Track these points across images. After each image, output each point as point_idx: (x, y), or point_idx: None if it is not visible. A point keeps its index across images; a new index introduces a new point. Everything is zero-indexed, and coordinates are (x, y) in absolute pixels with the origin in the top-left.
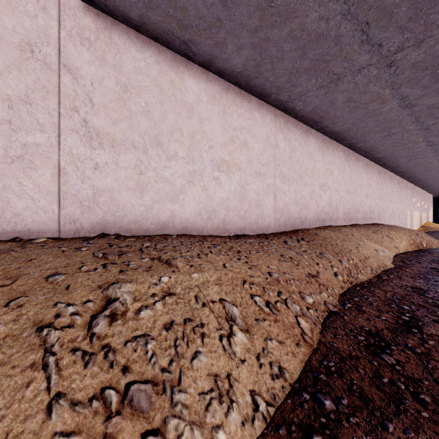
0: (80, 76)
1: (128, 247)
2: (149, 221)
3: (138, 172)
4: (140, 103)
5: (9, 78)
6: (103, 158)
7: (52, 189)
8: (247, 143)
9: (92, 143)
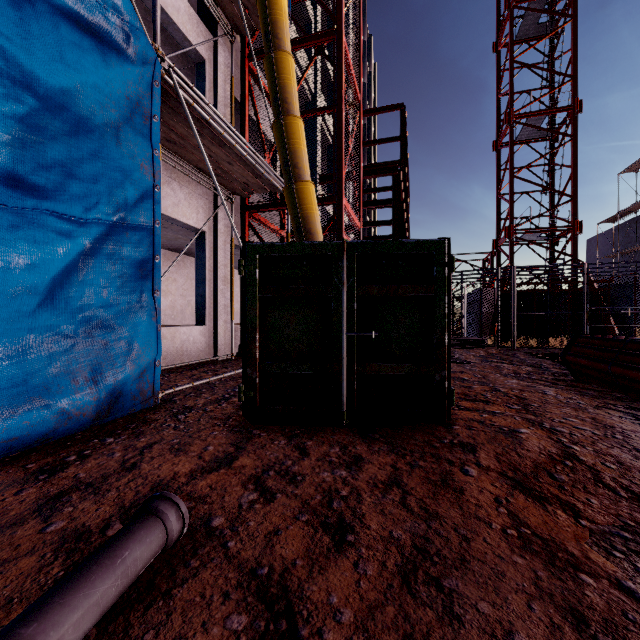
0: None
1: None
2: None
3: None
4: None
5: None
6: None
7: None
8: None
9: None
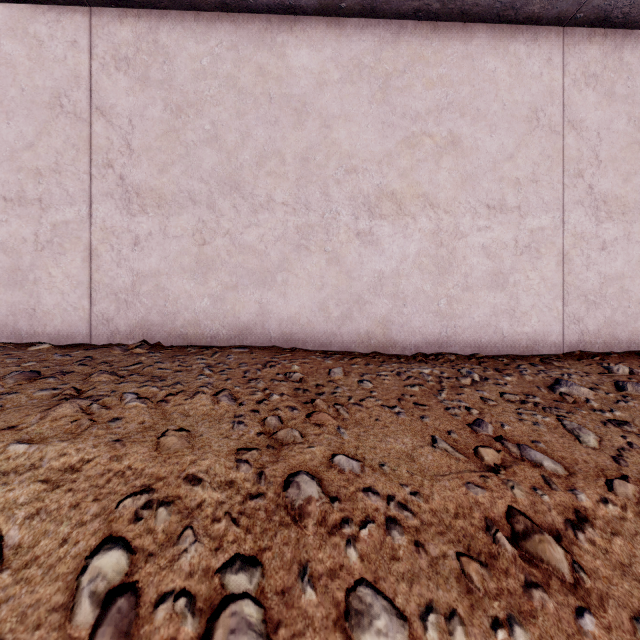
0: (116, 116)
1: (95, 366)
2: (219, 323)
3: (200, 241)
4: (202, 127)
5: (40, 147)
6: (146, 227)
7: (83, 279)
8: (460, 141)
9: (132, 207)
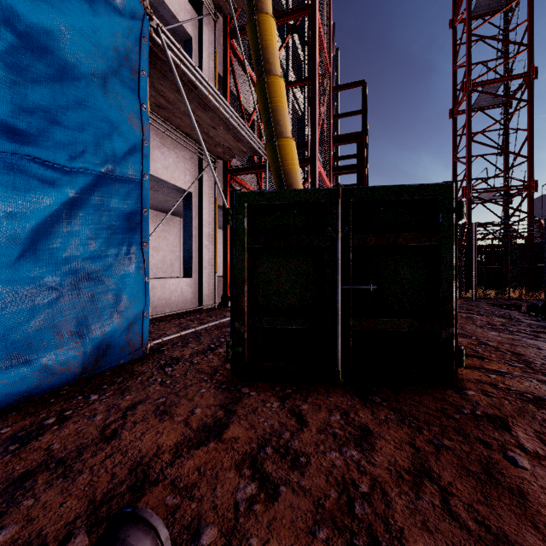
0: None
1: None
2: None
3: None
4: None
5: None
6: None
7: None
8: None
9: None
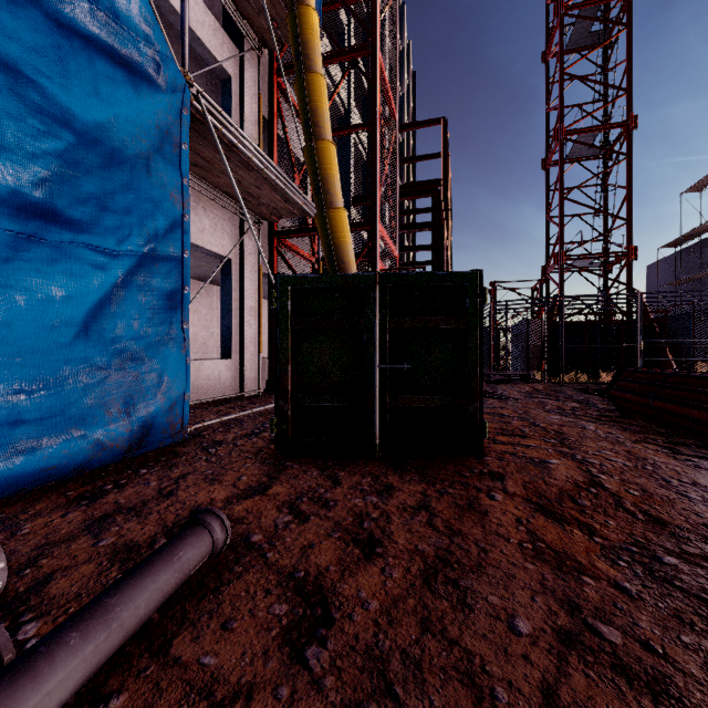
0: None
1: None
2: None
3: None
4: None
5: None
6: None
7: None
8: None
9: None
